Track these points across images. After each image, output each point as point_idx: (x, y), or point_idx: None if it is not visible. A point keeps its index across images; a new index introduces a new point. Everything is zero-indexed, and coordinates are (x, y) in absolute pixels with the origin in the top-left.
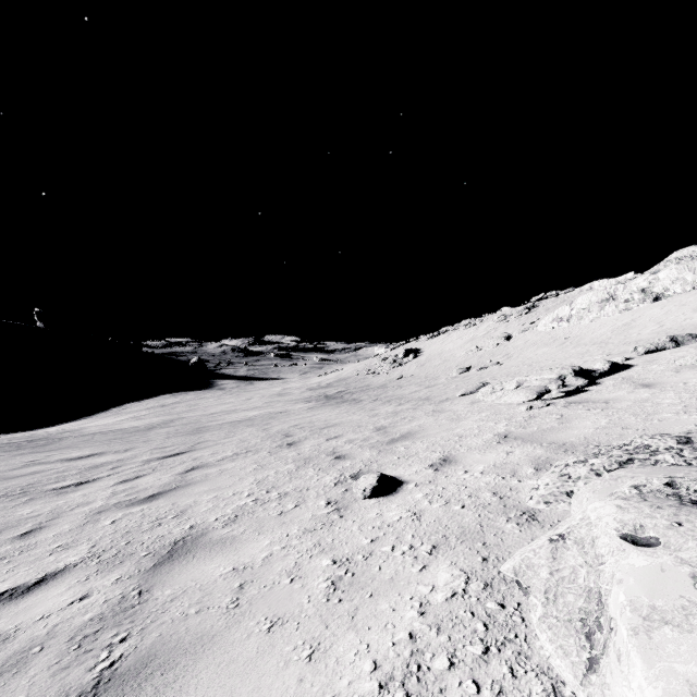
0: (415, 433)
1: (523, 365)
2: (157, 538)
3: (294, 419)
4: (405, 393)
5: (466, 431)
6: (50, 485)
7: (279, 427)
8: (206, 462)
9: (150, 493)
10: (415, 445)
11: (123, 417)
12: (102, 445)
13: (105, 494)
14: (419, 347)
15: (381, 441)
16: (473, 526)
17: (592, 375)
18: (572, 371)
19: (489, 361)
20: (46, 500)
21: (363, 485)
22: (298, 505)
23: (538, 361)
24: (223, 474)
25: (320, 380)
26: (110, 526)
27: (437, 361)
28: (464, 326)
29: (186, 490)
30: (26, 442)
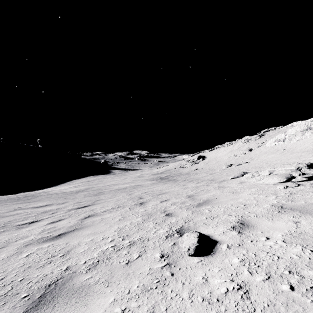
0: (212, 200)
1: (262, 163)
2: (41, 277)
3: (145, 189)
4: (200, 177)
5: (247, 201)
6: (18, 222)
7: (137, 193)
8: (96, 212)
9: (60, 233)
10: (215, 209)
11: (71, 186)
12: (53, 200)
13: (38, 231)
14: (205, 155)
15: (192, 205)
16: None
17: None
18: (306, 165)
19: (241, 161)
20: (9, 232)
21: (187, 243)
22: (141, 256)
23: (270, 161)
24: (102, 221)
25: (158, 170)
26: (24, 259)
27: (214, 161)
28: (226, 145)
29: (78, 232)
30: (23, 197)
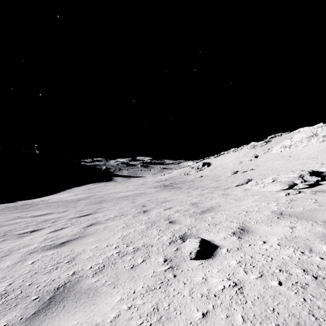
0: (215, 208)
1: (267, 170)
2: (49, 281)
3: (148, 197)
4: (204, 184)
5: (249, 208)
6: (19, 231)
7: (140, 201)
8: (99, 220)
9: (63, 241)
10: (218, 216)
11: (71, 194)
12: (54, 209)
13: (41, 239)
14: (210, 162)
15: (196, 212)
16: (306, 316)
17: (321, 174)
18: (308, 172)
19: (247, 168)
20: (11, 241)
21: (189, 248)
22: (145, 260)
23: (276, 168)
24: (105, 229)
25: (161, 177)
26: (29, 266)
27: (219, 168)
28: (232, 151)
29: (82, 240)
30: (21, 206)
